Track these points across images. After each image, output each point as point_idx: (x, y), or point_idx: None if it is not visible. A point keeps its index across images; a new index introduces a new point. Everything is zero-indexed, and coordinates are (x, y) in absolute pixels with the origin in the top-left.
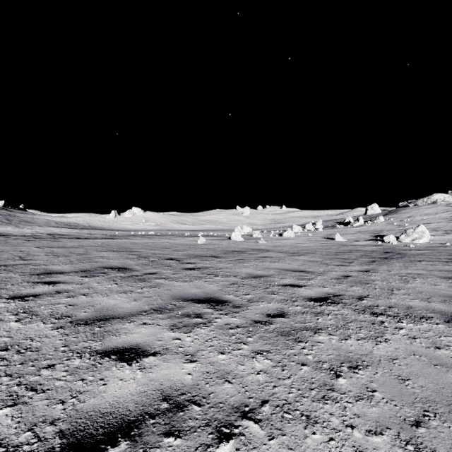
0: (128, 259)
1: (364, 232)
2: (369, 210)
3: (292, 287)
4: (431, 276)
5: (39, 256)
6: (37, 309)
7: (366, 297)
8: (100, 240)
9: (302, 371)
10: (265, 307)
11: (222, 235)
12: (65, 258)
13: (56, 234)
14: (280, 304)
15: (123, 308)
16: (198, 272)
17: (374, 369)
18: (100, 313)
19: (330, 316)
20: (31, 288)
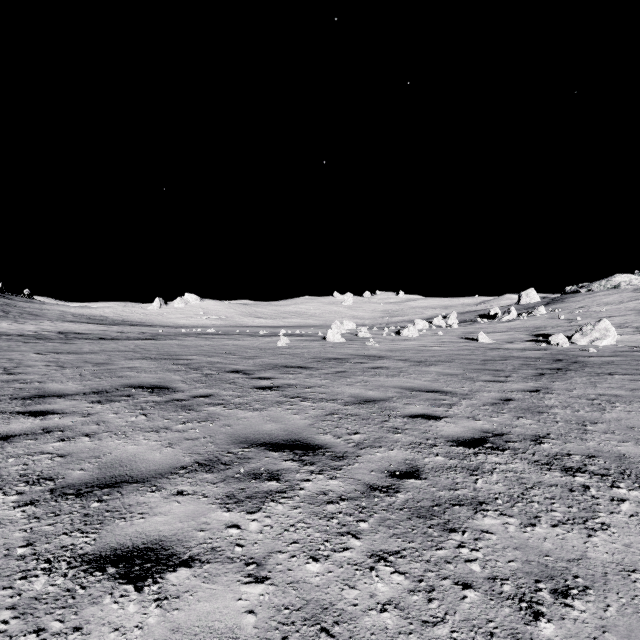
0: (171, 372)
1: (519, 329)
2: (522, 298)
3: (424, 420)
4: (637, 399)
5: (35, 366)
6: (1, 465)
7: (547, 438)
8: (134, 342)
9: (467, 604)
10: (384, 458)
11: (314, 334)
12: (74, 370)
13: (70, 333)
14: (408, 451)
15: (149, 461)
16: (276, 394)
17: (601, 595)
18: (107, 472)
19: (495, 476)
20: (4, 423)
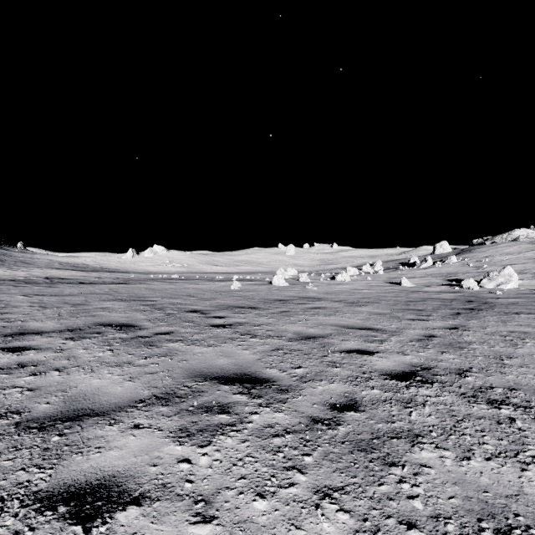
0: (138, 312)
1: (435, 274)
2: (437, 249)
3: (359, 355)
4: None
5: (20, 307)
6: None
7: (470, 371)
8: (109, 285)
9: None
10: (325, 391)
11: (262, 279)
12: (54, 310)
13: (55, 278)
14: (347, 384)
15: (110, 394)
16: (228, 331)
17: None
18: (70, 406)
19: (427, 408)
20: None
